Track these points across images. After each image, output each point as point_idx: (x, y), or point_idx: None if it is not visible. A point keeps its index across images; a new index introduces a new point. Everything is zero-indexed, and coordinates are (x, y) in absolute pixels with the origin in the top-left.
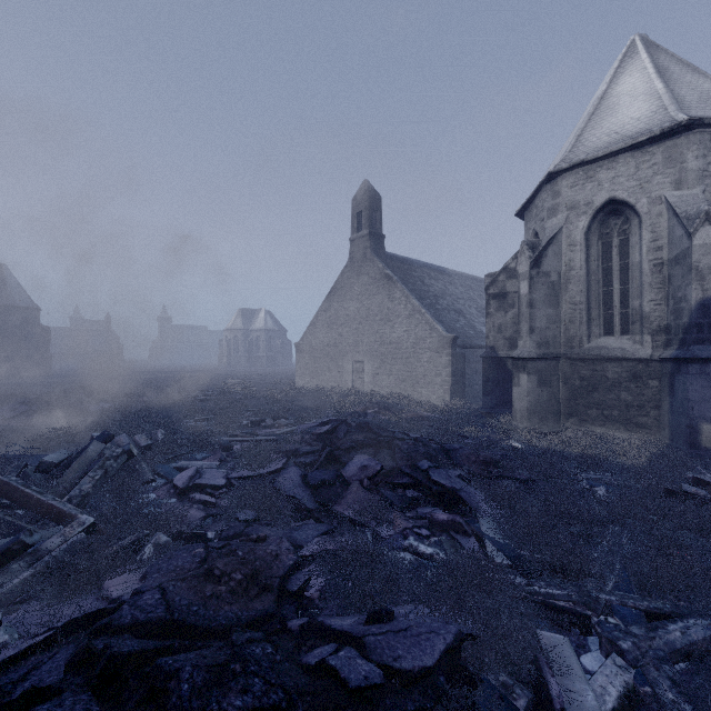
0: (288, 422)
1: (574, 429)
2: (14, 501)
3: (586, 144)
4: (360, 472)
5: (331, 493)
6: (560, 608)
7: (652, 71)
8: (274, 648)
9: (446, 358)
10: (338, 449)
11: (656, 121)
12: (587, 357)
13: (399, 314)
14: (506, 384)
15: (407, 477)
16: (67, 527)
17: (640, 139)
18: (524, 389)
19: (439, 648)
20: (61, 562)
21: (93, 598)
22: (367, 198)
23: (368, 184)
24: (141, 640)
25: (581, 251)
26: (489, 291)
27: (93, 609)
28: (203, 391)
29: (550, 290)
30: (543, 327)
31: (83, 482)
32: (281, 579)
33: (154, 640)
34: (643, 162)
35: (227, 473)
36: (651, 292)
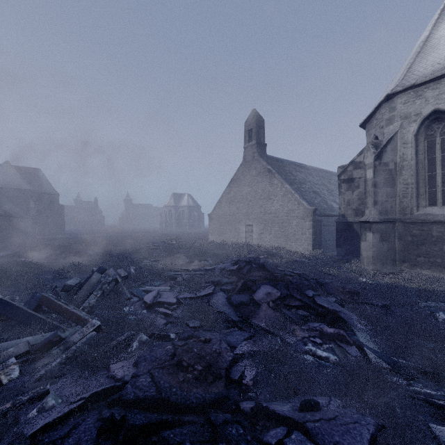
0: (208, 263)
1: (408, 271)
2: (51, 309)
3: (415, 73)
4: (266, 297)
5: (247, 311)
6: (440, 406)
7: None
8: (243, 429)
9: (309, 222)
10: (249, 281)
11: None
12: (416, 221)
13: (276, 195)
14: (353, 240)
15: (298, 301)
16: (84, 327)
17: None
18: (370, 243)
19: (366, 437)
20: (83, 351)
21: (104, 376)
22: (255, 120)
23: (255, 112)
24: (145, 414)
25: (412, 147)
26: (341, 177)
27: (105, 384)
28: (153, 243)
29: (388, 175)
30: (384, 200)
31: (90, 298)
32: (226, 370)
33: (150, 412)
34: None
35: (176, 295)
36: None
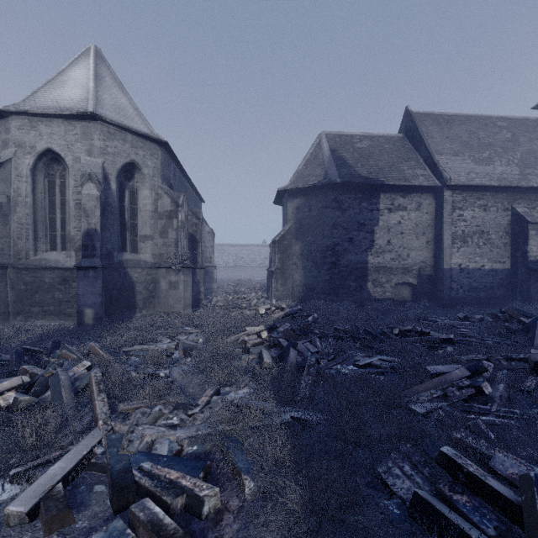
0: None
1: (11, 325)
2: None
3: (36, 101)
4: None
5: None
6: None
7: (92, 73)
8: None
9: None
10: None
11: (80, 105)
12: (30, 266)
13: None
14: None
15: None
16: None
17: (65, 112)
18: None
19: None
20: None
21: None
22: None
23: None
24: None
25: (28, 183)
26: None
27: None
28: None
29: None
30: None
31: None
32: None
33: None
34: (70, 130)
35: None
36: (75, 222)
